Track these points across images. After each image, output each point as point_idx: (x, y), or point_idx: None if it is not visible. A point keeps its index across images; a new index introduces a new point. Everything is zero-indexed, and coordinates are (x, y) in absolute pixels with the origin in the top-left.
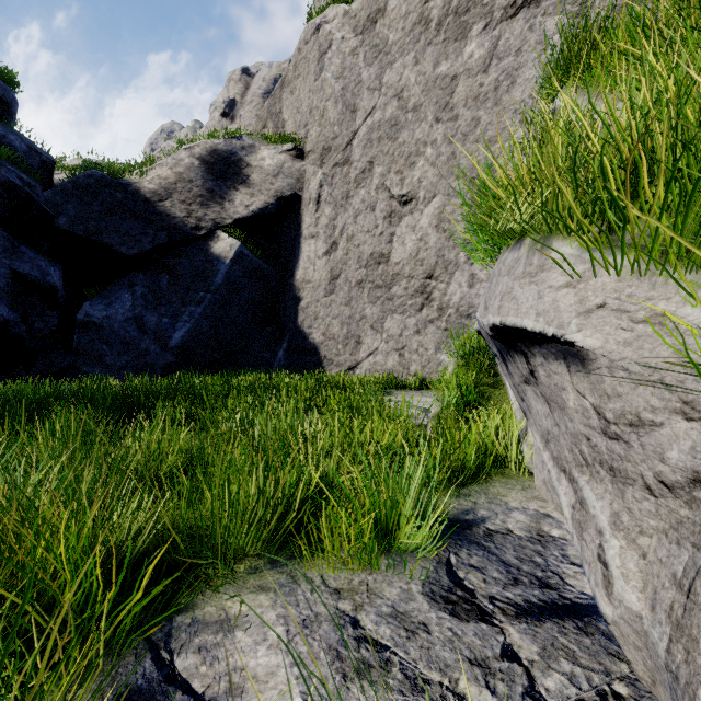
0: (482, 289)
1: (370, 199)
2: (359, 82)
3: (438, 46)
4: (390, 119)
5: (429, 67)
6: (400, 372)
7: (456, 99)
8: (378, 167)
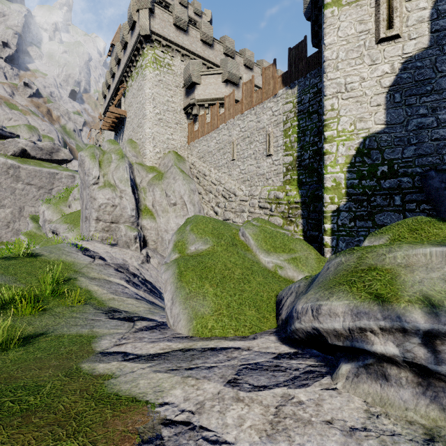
0: (22, 227)
1: None
2: None
3: (12, 180)
4: None
5: (9, 183)
6: (0, 242)
7: (16, 192)
8: None
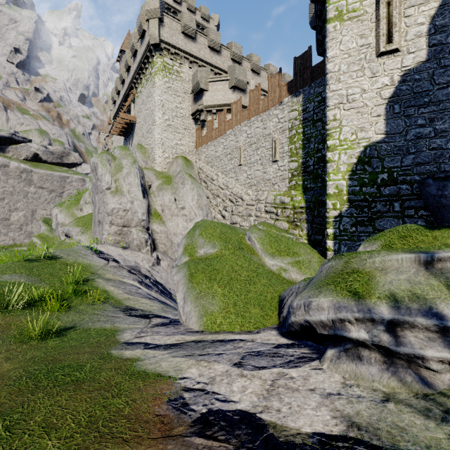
0: (34, 229)
1: (3, 205)
2: (0, 178)
3: (24, 184)
4: (11, 191)
5: (22, 186)
6: (14, 244)
7: (29, 196)
8: (7, 199)
